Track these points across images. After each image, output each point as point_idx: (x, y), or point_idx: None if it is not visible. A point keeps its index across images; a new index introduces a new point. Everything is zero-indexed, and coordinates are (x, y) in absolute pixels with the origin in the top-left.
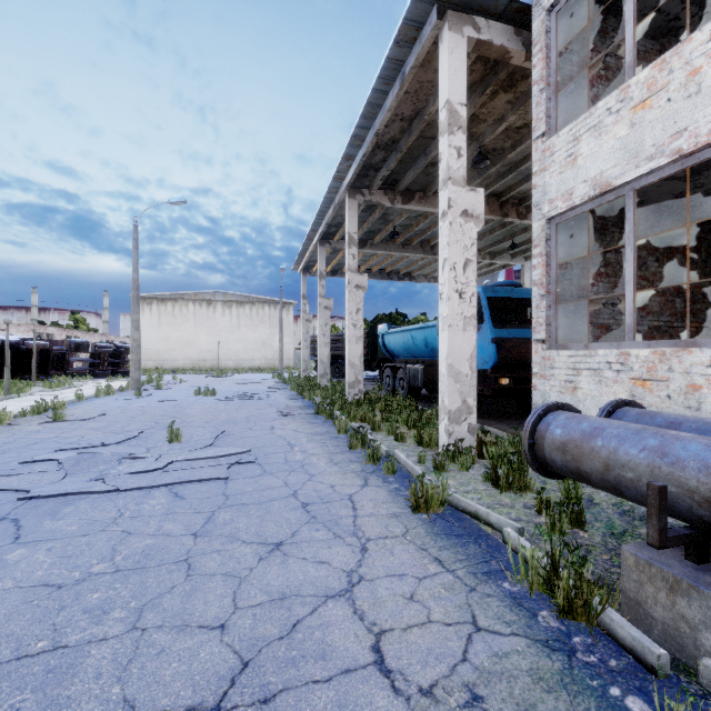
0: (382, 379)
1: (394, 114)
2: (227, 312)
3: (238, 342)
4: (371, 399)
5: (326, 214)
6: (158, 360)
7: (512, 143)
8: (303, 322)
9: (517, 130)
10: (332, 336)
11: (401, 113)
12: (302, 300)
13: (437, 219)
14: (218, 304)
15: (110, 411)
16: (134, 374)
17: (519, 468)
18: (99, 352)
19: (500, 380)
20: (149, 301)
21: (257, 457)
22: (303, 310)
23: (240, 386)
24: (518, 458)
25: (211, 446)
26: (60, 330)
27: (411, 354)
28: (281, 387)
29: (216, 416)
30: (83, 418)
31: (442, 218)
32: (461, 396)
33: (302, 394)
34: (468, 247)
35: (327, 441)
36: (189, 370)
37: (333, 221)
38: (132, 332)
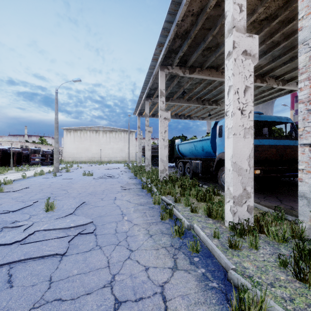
0: (177, 167)
1: (188, 11)
2: (104, 135)
3: (109, 149)
4: (172, 179)
5: (148, 83)
6: (73, 157)
7: (255, 32)
8: (138, 139)
9: (260, 22)
10: (152, 146)
11: (192, 10)
12: (138, 129)
13: (206, 85)
14: (100, 132)
15: (33, 185)
16: (56, 165)
17: (310, 254)
18: (45, 154)
19: (254, 171)
20: (69, 131)
21: (96, 226)
22: (138, 133)
23: (107, 170)
24: (291, 235)
25: (71, 214)
26: (31, 144)
27: (193, 155)
28: (127, 171)
29: (86, 189)
30: (15, 190)
31: (228, 57)
32: (242, 185)
33: (136, 175)
34: (247, 77)
35: (146, 211)
36: (87, 162)
37: (152, 87)
38: (55, 144)
